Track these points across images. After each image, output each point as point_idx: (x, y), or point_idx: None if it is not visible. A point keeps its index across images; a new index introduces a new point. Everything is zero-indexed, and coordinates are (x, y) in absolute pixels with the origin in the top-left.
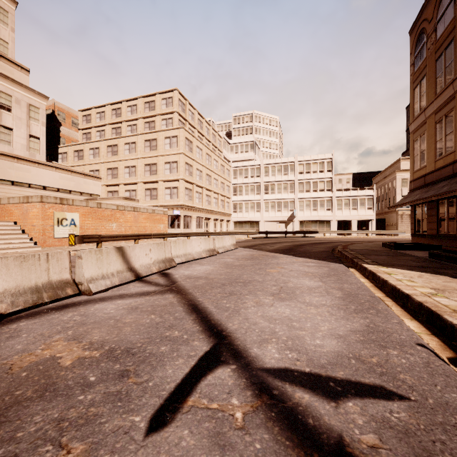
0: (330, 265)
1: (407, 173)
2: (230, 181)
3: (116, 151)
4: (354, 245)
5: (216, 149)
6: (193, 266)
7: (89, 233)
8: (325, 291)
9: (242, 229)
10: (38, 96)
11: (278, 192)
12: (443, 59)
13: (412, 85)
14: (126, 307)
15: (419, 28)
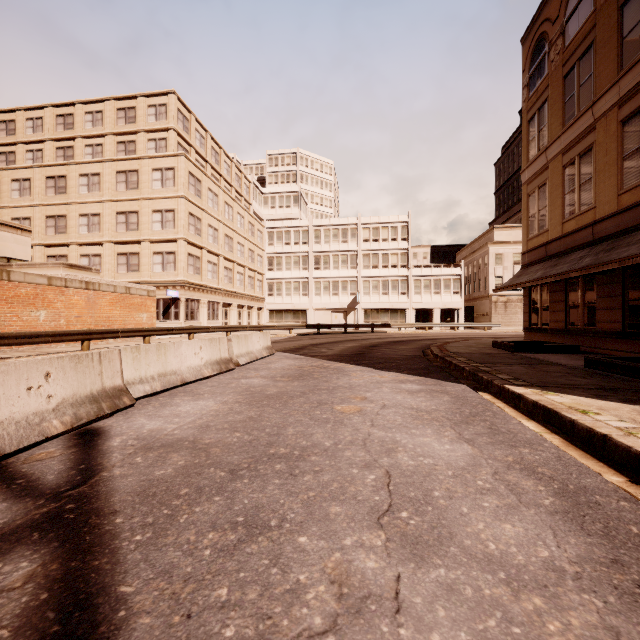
0: (447, 387)
1: (502, 246)
2: (264, 248)
3: (64, 187)
4: (452, 345)
5: (242, 199)
6: (176, 403)
7: None
8: (504, 484)
9: (281, 321)
10: None
11: (334, 267)
12: (576, 74)
13: (525, 115)
14: None
15: (537, 32)
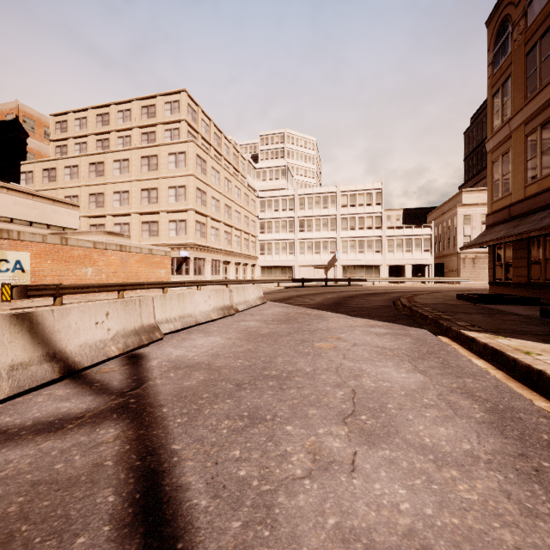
0: (410, 331)
1: (470, 208)
2: (257, 214)
3: (102, 171)
4: (420, 297)
5: (238, 174)
6: (193, 338)
7: (48, 281)
8: (445, 402)
9: (271, 276)
10: None
11: (316, 229)
12: (538, 51)
13: (490, 90)
14: None
15: (501, 15)
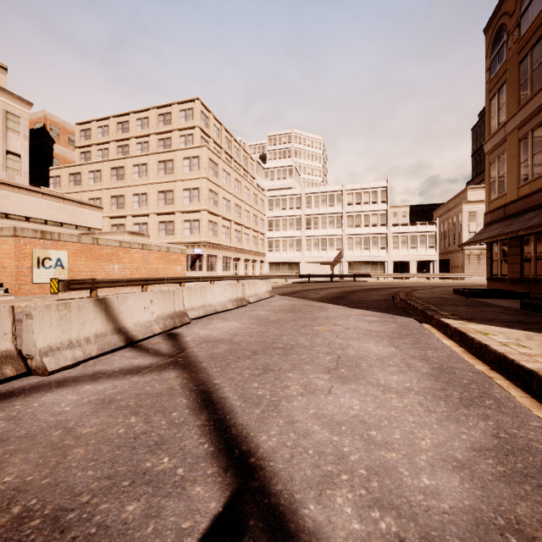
0: (398, 319)
1: (475, 205)
2: (265, 213)
3: (123, 175)
4: (418, 291)
5: (248, 174)
6: (214, 322)
7: (82, 276)
8: (404, 363)
9: (279, 272)
10: (18, 102)
11: (322, 227)
12: (529, 61)
13: (487, 95)
14: (93, 399)
15: (497, 24)
